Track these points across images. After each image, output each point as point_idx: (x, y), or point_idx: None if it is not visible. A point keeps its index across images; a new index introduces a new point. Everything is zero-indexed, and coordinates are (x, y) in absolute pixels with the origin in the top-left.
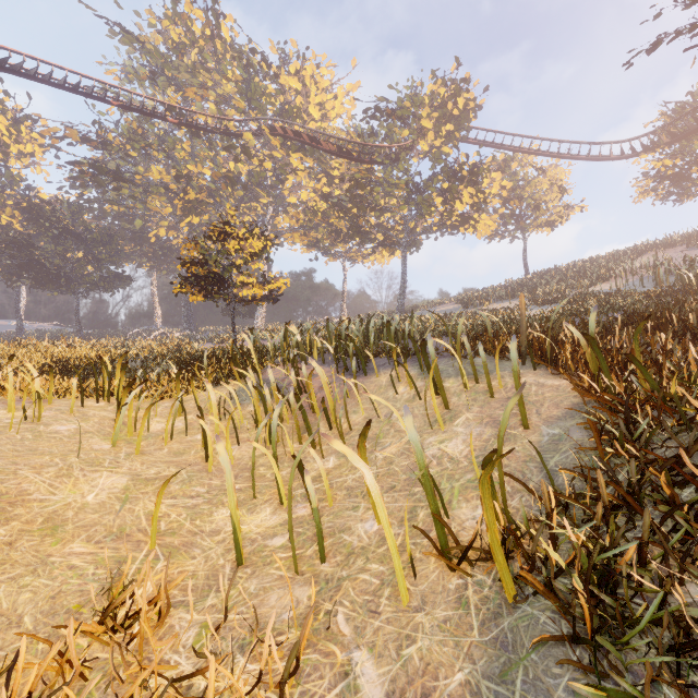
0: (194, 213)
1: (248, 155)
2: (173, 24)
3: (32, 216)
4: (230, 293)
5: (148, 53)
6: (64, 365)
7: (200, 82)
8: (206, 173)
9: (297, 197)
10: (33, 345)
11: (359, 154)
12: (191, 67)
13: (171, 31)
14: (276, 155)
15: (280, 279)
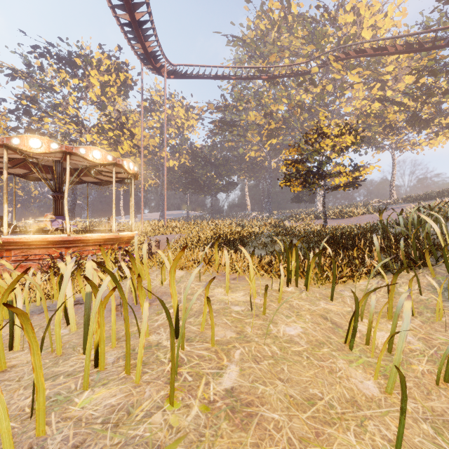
0: (274, 136)
1: (314, 84)
2: (261, 20)
3: (193, 156)
4: (321, 183)
5: (247, 46)
6: (223, 238)
7: (278, 48)
8: (281, 109)
9: (352, 107)
10: (198, 224)
11: (434, 41)
12: (271, 43)
13: (260, 24)
14: (336, 77)
15: (370, 166)
